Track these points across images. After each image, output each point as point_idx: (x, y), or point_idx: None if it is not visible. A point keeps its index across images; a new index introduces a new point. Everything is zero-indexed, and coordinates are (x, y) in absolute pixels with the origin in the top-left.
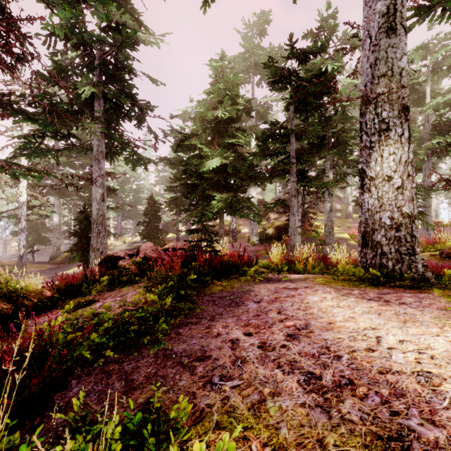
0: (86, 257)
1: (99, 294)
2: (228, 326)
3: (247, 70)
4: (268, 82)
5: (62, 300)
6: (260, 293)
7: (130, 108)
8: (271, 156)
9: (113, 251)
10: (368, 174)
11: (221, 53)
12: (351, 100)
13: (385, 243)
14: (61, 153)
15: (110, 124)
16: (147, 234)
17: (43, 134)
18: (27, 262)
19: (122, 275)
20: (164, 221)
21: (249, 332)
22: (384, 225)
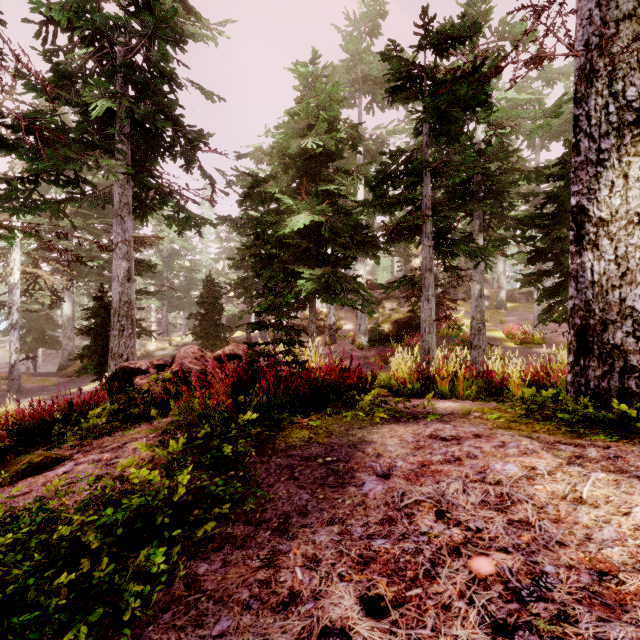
0: (104, 367)
1: (76, 446)
2: (319, 563)
3: (352, 87)
4: (386, 89)
5: (16, 452)
6: (386, 450)
7: (172, 137)
8: (392, 206)
9: (153, 358)
10: (592, 214)
11: (312, 52)
12: (573, 55)
13: (633, 348)
14: (64, 207)
15: (142, 163)
16: (202, 332)
17: (36, 177)
18: (23, 374)
19: (137, 402)
20: (228, 313)
21: (374, 594)
22: (631, 313)
